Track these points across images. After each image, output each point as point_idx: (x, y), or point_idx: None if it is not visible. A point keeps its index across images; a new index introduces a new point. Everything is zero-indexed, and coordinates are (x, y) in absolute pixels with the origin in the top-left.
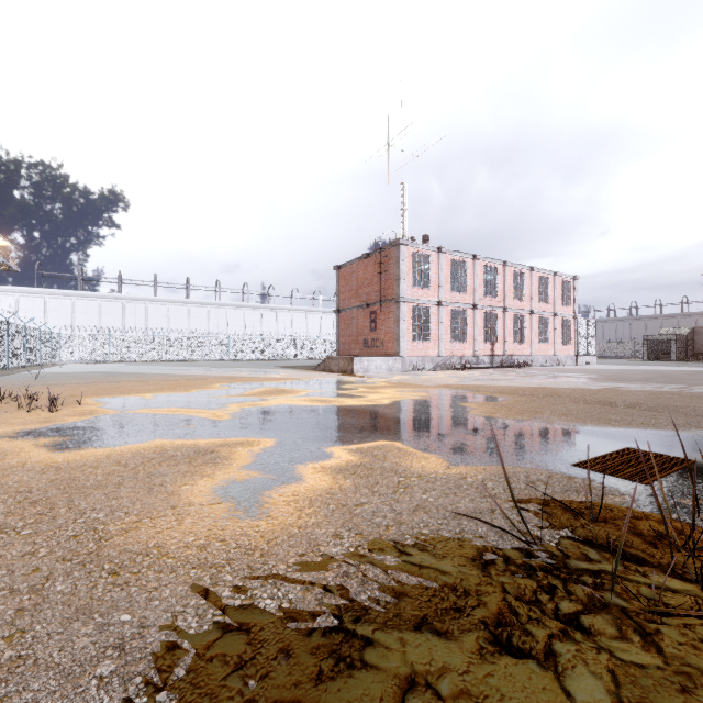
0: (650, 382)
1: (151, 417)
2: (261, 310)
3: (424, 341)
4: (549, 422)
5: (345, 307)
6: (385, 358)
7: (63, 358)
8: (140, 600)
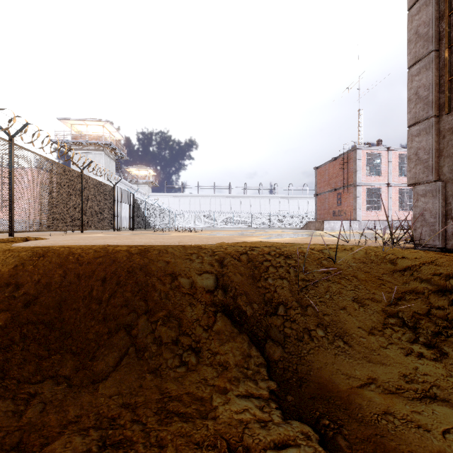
0: None
1: (229, 234)
2: (270, 198)
3: (376, 210)
4: None
5: (321, 192)
6: (345, 221)
7: (176, 226)
8: (247, 241)
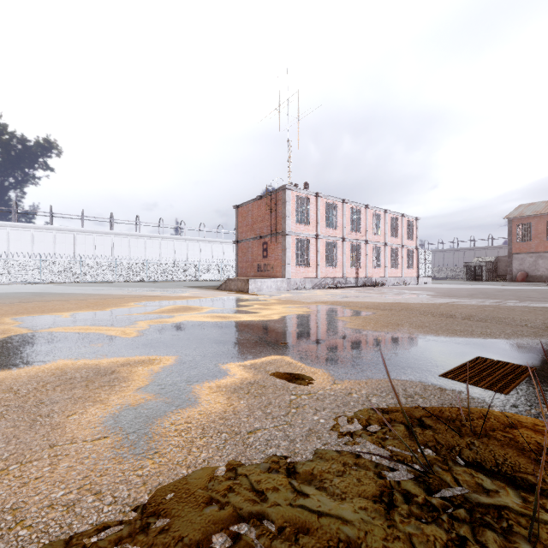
0: (474, 298)
1: (61, 336)
2: (174, 240)
3: (305, 266)
4: (410, 333)
5: (242, 238)
6: (274, 280)
7: None
8: None
